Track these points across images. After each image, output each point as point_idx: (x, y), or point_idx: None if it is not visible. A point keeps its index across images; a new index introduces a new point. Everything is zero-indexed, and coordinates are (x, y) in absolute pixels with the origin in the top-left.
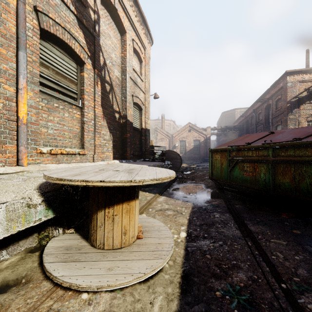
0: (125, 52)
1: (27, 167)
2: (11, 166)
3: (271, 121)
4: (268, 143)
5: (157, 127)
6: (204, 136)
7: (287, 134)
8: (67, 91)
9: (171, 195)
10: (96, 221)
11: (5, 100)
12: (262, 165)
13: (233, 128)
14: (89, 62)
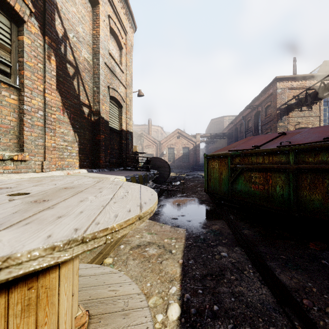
0: (97, 29)
1: None
2: None
3: (261, 128)
4: (286, 145)
5: (143, 133)
6: (193, 143)
7: (308, 134)
8: None
9: (156, 216)
10: None
11: None
12: (278, 175)
13: (223, 135)
14: (35, 23)
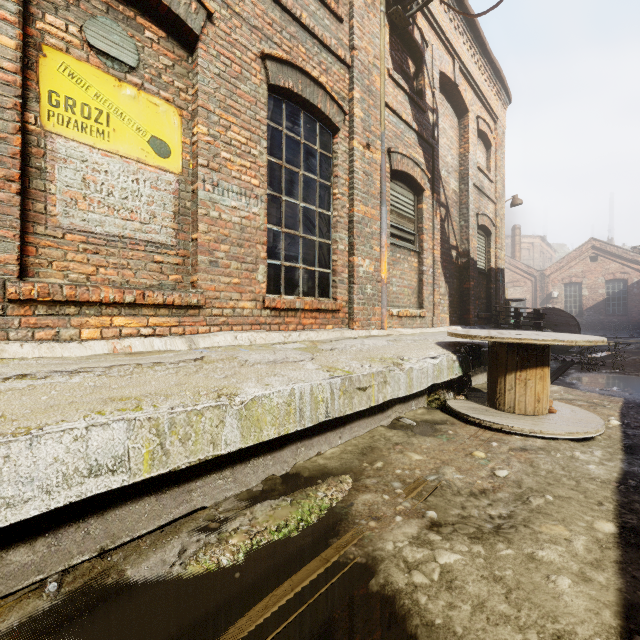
0: (465, 146)
1: (389, 331)
2: (378, 329)
3: None
4: None
5: None
6: (639, 268)
7: None
8: (405, 234)
9: (572, 385)
10: (504, 384)
11: (375, 261)
12: None
13: None
14: (428, 187)
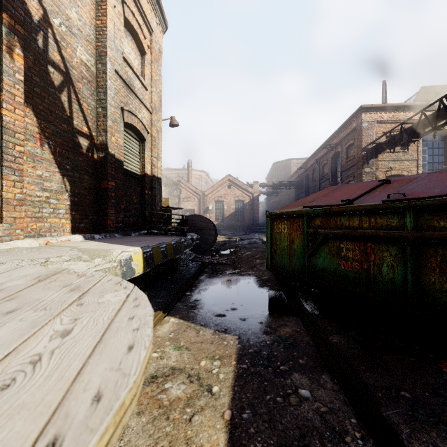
0: (103, 18)
1: None
2: None
3: (340, 176)
4: (398, 199)
5: (180, 180)
6: (249, 195)
7: (429, 181)
8: None
9: (191, 311)
10: None
11: None
12: (386, 248)
13: (289, 185)
14: None
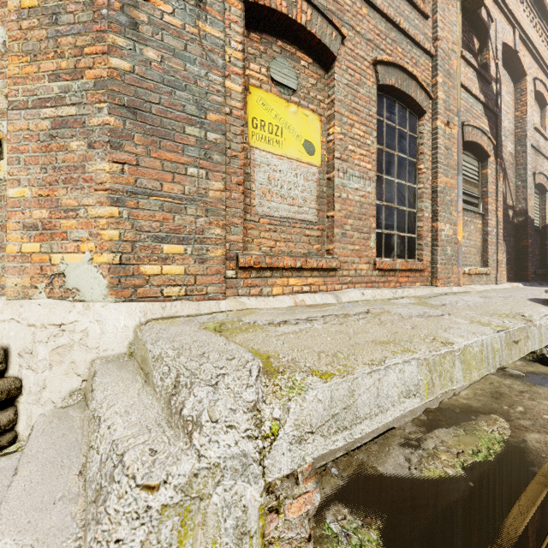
0: (522, 109)
1: (465, 288)
2: (455, 286)
3: None
4: None
5: None
6: None
7: None
8: (471, 199)
9: None
10: None
11: (453, 225)
12: None
13: None
14: (491, 152)
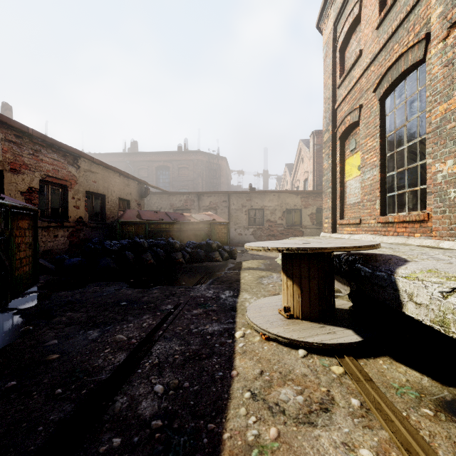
0: None
1: None
2: None
3: None
4: None
5: None
6: None
7: None
8: None
9: None
10: None
11: None
12: None
13: None
14: None
